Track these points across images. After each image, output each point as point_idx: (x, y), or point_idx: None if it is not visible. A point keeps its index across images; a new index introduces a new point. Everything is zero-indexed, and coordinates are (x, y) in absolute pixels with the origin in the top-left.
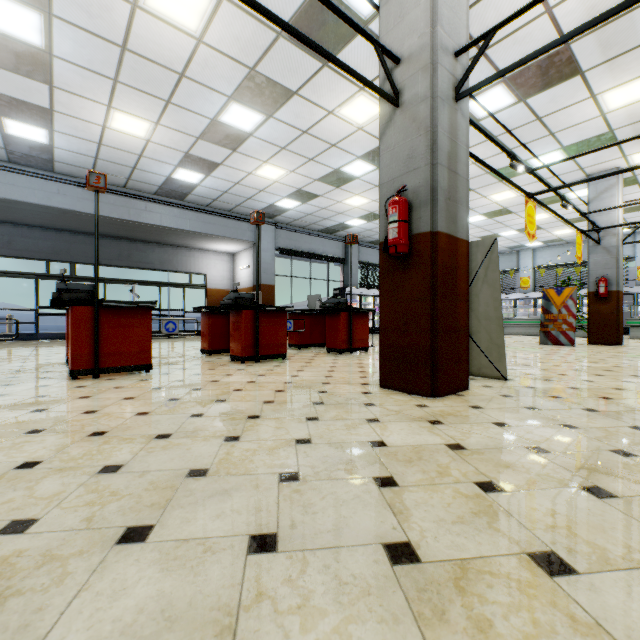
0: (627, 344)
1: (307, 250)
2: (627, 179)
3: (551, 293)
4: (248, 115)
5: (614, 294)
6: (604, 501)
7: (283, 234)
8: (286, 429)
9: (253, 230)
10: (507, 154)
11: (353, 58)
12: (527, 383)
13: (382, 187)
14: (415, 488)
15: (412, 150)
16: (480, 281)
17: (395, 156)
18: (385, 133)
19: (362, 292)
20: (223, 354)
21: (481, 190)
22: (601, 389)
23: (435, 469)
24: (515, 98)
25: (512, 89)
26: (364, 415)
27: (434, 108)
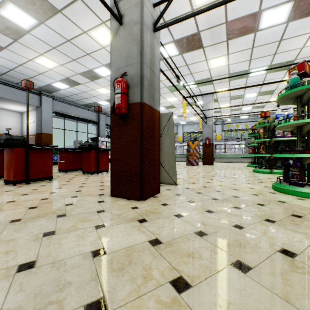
0: (215, 164)
1: (75, 115)
2: (215, 99)
3: (190, 143)
4: (24, 16)
5: (211, 144)
6: (248, 275)
7: (58, 104)
8: (15, 252)
9: (36, 99)
10: (176, 75)
11: (97, 0)
12: (186, 186)
13: (112, 73)
14: (123, 309)
15: (130, 52)
16: (165, 134)
17: (120, 54)
18: (114, 39)
19: (107, 140)
20: (2, 179)
21: (163, 95)
22: (215, 186)
23: (141, 273)
24: (178, 52)
25: (177, 47)
26: (94, 222)
27: (142, 30)
